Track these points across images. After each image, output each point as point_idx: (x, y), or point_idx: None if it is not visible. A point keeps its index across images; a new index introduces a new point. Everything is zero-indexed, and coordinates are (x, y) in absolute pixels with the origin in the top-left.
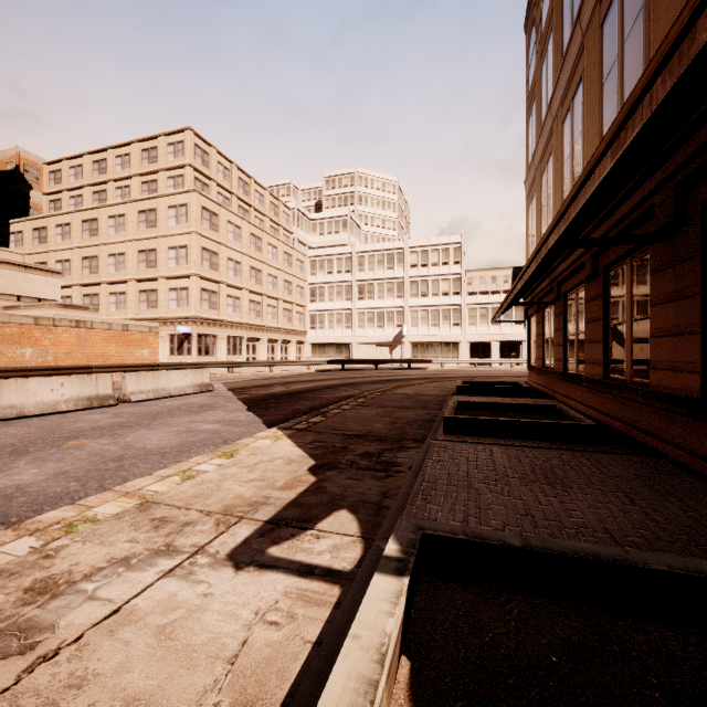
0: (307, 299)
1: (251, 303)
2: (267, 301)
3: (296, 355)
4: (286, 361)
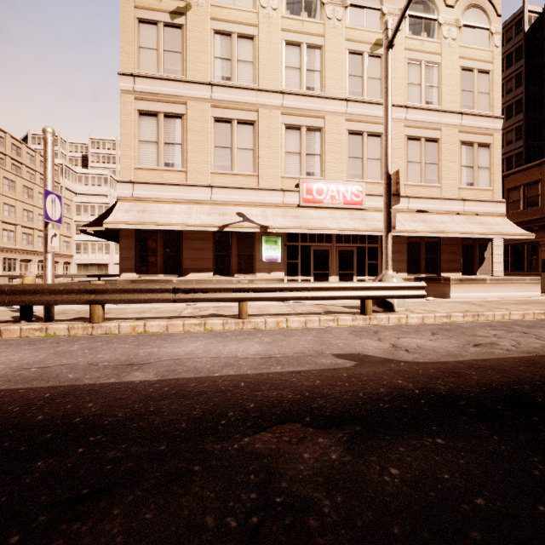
0: (73, 232)
1: (24, 234)
2: (38, 233)
3: (64, 272)
4: (56, 275)
